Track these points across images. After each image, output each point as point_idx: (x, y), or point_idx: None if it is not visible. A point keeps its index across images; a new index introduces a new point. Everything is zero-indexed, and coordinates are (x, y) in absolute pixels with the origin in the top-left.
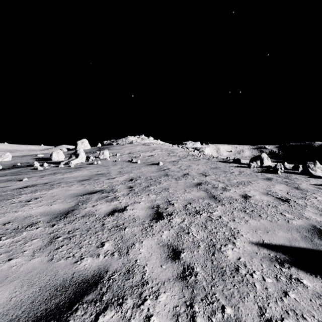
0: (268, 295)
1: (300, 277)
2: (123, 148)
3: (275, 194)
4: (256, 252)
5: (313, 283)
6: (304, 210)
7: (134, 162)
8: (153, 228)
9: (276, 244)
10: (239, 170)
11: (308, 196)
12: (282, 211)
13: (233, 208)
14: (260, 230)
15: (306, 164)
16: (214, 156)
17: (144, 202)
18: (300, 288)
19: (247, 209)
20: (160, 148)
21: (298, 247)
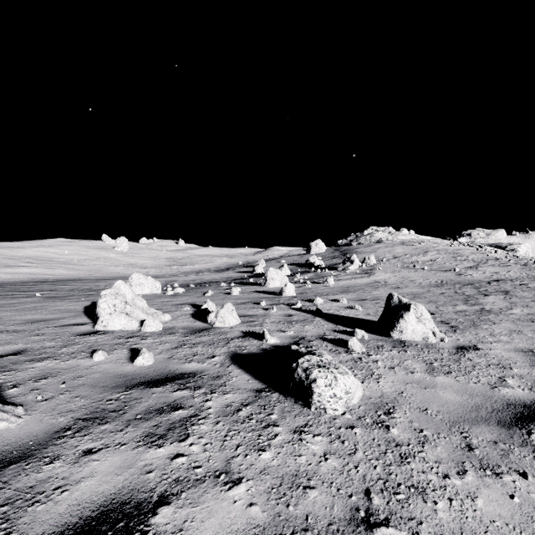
0: None
1: None
2: (375, 250)
3: None
4: None
5: None
6: None
7: (418, 268)
8: (489, 297)
9: None
10: None
11: None
12: None
13: None
14: None
15: None
16: None
17: (471, 291)
18: None
19: None
20: (434, 248)
21: None
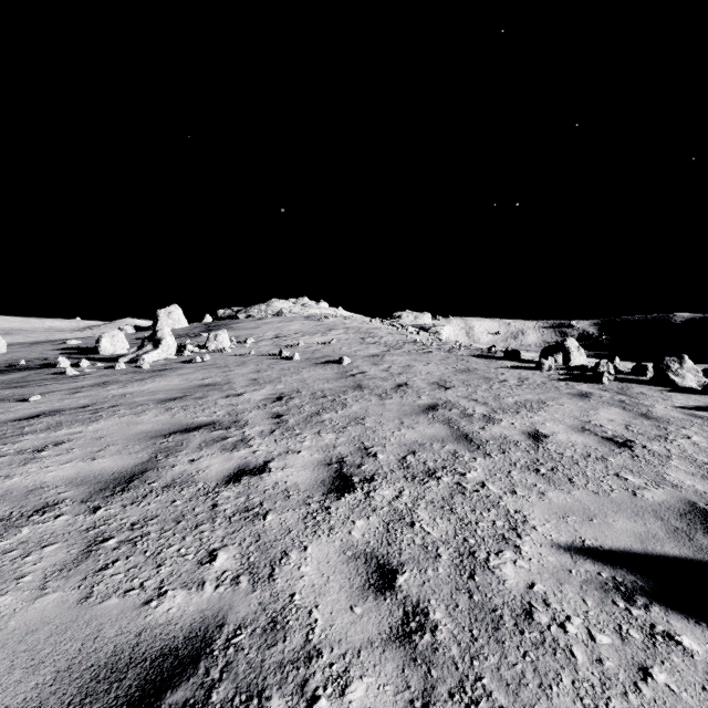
0: (606, 677)
1: (674, 631)
2: (261, 325)
3: (601, 431)
4: (570, 569)
5: (704, 643)
6: (666, 465)
7: (286, 357)
8: (331, 513)
9: (612, 549)
10: (519, 376)
11: (672, 434)
12: (619, 469)
13: (510, 463)
14: (574, 515)
15: (663, 363)
16: (462, 345)
17: (309, 451)
18: (677, 657)
19: (542, 464)
20: (344, 326)
21: (663, 556)
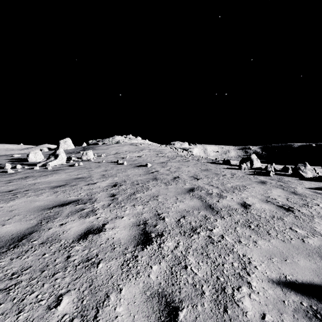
0: None
1: None
2: (109, 148)
3: (276, 202)
4: (283, 300)
5: None
6: (313, 222)
7: (120, 163)
8: (138, 260)
9: (303, 282)
10: (231, 173)
11: (310, 203)
12: (291, 225)
13: (234, 222)
14: (275, 257)
15: (297, 166)
16: (203, 157)
17: (128, 216)
18: None
19: (251, 222)
20: (148, 148)
21: None
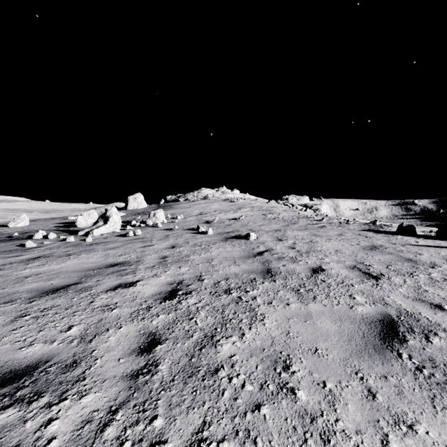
0: None
1: None
2: (192, 206)
3: None
4: None
5: None
6: None
7: (202, 231)
8: None
9: None
10: (443, 257)
11: None
12: None
13: None
14: None
15: None
16: (349, 220)
17: None
18: None
19: None
20: (250, 205)
21: None
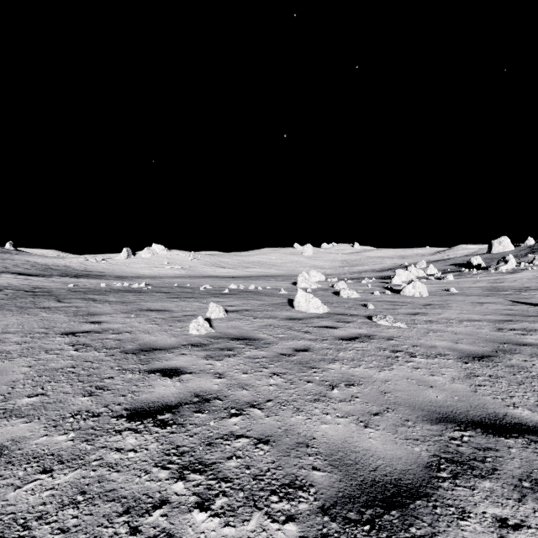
0: None
1: None
2: None
3: None
4: None
5: None
6: None
7: None
8: None
9: None
10: None
11: None
12: None
13: None
14: None
15: None
16: None
17: None
18: None
19: None
20: None
21: None
